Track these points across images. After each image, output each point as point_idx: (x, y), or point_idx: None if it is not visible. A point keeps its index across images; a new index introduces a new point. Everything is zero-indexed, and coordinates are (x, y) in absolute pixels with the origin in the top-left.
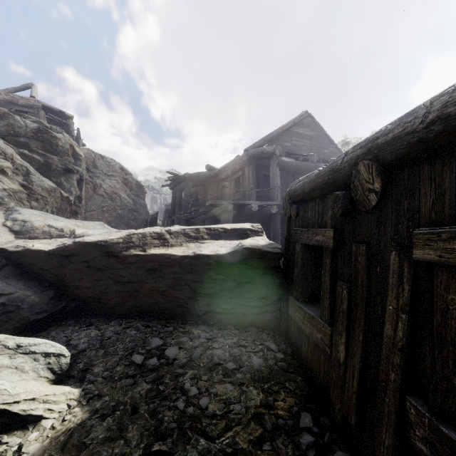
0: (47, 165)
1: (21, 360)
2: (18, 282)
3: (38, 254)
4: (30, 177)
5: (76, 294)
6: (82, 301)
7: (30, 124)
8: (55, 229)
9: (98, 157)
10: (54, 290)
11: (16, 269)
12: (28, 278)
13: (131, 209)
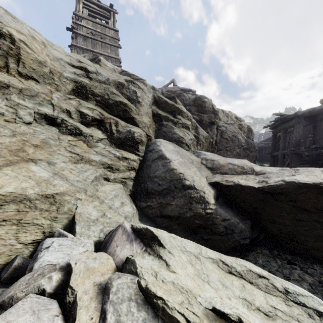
0: (200, 121)
1: (296, 311)
2: (228, 209)
3: (246, 189)
4: (197, 129)
5: (267, 227)
6: (269, 233)
7: (191, 96)
8: (237, 167)
9: (220, 112)
10: (250, 219)
11: (223, 198)
12: (230, 206)
13: (244, 148)
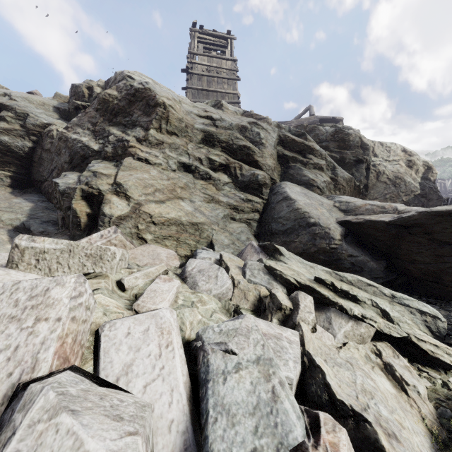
0: (342, 160)
1: (399, 308)
2: (358, 249)
3: (377, 224)
4: (335, 170)
5: (407, 269)
6: (411, 277)
7: (328, 129)
8: (377, 207)
9: (377, 145)
10: (385, 261)
11: (354, 238)
12: (362, 247)
13: (417, 194)
